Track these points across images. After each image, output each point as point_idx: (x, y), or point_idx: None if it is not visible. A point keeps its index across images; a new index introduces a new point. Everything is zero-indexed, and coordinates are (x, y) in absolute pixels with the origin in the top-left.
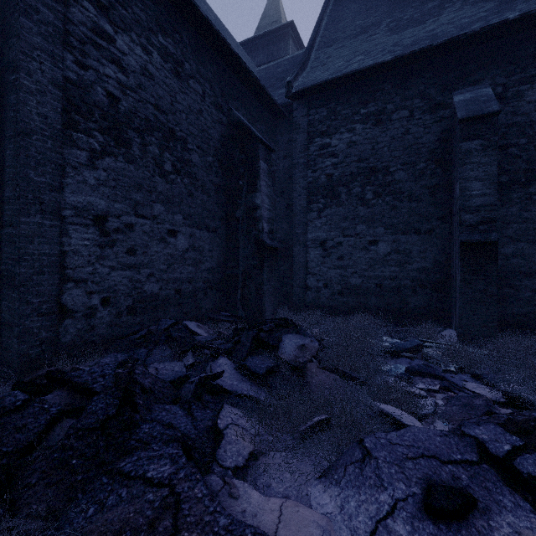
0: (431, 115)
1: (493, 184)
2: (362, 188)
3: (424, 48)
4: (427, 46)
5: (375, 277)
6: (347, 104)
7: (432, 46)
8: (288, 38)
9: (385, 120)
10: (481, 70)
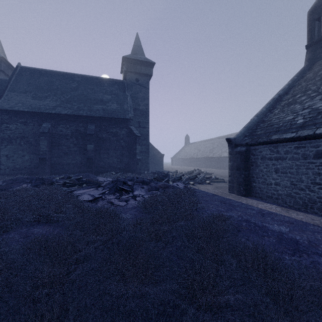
0: (39, 126)
1: (46, 146)
2: (20, 141)
3: (35, 111)
4: (36, 111)
5: (24, 165)
6: (15, 117)
7: (37, 112)
8: (1, 62)
9: (27, 124)
10: (50, 120)
